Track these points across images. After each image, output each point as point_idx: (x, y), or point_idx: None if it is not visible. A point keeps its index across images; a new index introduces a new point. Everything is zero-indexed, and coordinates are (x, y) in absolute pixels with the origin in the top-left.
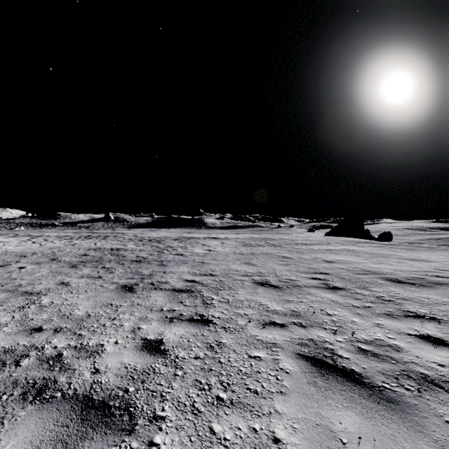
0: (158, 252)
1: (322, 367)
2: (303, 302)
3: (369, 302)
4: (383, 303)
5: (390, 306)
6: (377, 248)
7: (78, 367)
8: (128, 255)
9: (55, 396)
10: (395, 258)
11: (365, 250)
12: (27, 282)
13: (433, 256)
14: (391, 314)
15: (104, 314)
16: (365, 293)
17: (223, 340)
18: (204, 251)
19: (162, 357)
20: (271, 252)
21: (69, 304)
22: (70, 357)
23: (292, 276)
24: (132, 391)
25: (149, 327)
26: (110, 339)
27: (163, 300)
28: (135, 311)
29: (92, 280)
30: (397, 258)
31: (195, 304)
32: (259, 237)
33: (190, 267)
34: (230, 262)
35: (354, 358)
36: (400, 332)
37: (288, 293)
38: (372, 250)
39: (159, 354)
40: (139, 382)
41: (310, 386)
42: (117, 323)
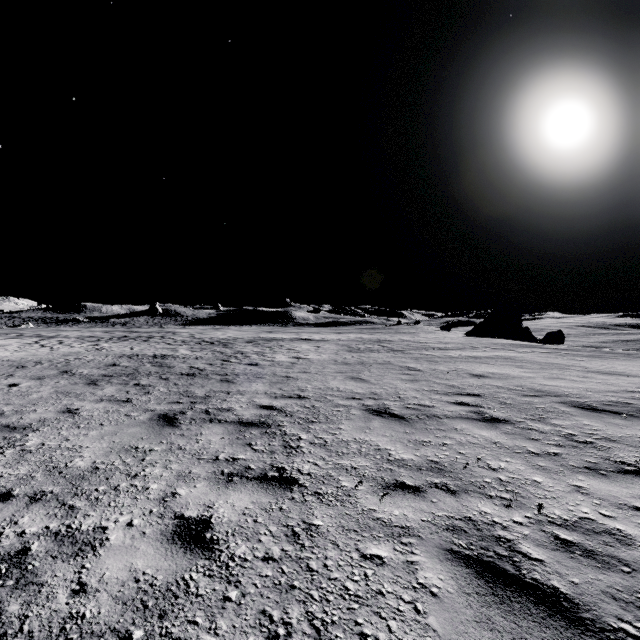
0: (223, 360)
1: (497, 581)
2: (446, 445)
3: (554, 446)
4: (577, 447)
5: (590, 454)
6: (547, 355)
7: (49, 580)
8: (176, 366)
9: None
10: (577, 370)
11: (530, 357)
12: (14, 409)
13: (634, 367)
14: (596, 468)
15: (120, 467)
16: (543, 429)
17: (315, 520)
18: (290, 359)
19: (205, 557)
20: (390, 361)
21: (68, 447)
22: (41, 555)
23: (424, 399)
24: None
25: (190, 492)
26: (121, 516)
27: (220, 441)
28: (172, 462)
29: (116, 405)
30: (580, 370)
31: (271, 447)
32: (370, 338)
33: (268, 385)
34: (328, 377)
35: (552, 560)
36: (620, 503)
37: (421, 429)
38: (539, 358)
39: (201, 550)
40: (156, 615)
41: (481, 628)
42: (139, 485)
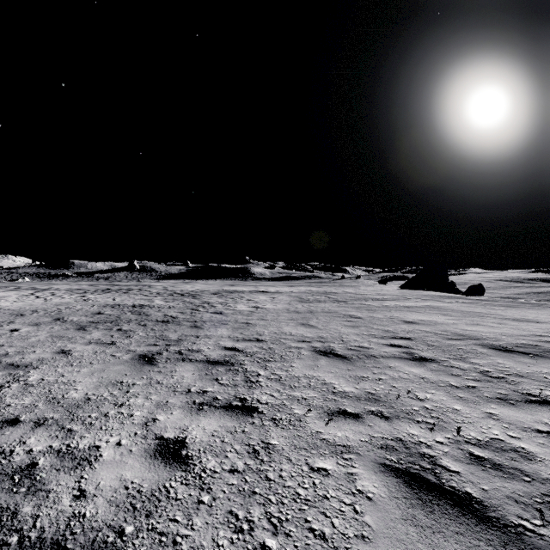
0: (192, 309)
1: (421, 488)
2: (382, 380)
3: (472, 380)
4: (491, 381)
5: (502, 387)
6: (469, 305)
7: (54, 488)
8: (153, 314)
9: (7, 542)
10: (494, 318)
11: (454, 307)
12: (16, 350)
13: (542, 315)
14: (506, 399)
15: (109, 398)
16: (463, 367)
17: (272, 440)
18: (250, 308)
19: (182, 469)
20: (335, 310)
21: (64, 381)
22: (47, 468)
23: (363, 341)
24: (129, 534)
25: (168, 418)
26: (111, 437)
27: (191, 376)
28: (151, 393)
29: (102, 347)
30: (496, 318)
31: (235, 382)
32: (318, 291)
33: (231, 330)
34: (282, 323)
35: (467, 471)
36: (524, 427)
37: (360, 366)
38: (462, 308)
39: (178, 464)
40: (143, 515)
41: (407, 524)
42: (125, 412)
